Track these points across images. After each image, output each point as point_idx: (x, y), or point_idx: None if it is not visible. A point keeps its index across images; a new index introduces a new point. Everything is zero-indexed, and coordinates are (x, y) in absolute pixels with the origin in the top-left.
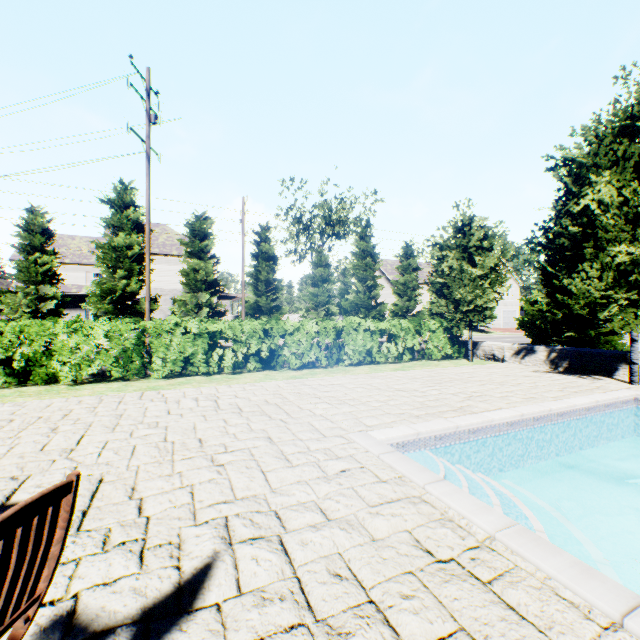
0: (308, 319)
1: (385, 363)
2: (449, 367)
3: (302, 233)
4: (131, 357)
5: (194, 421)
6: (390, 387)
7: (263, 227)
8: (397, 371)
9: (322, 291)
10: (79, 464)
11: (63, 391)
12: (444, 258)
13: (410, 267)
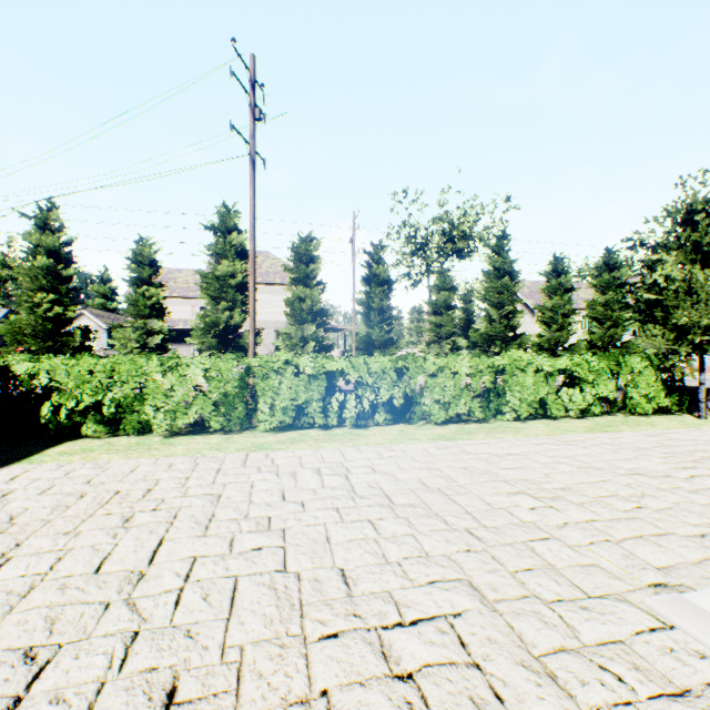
0: (429, 354)
1: (563, 417)
2: (678, 428)
3: (416, 253)
4: (233, 402)
5: (323, 521)
6: (613, 465)
7: (375, 246)
8: (595, 433)
9: (446, 320)
10: (141, 624)
11: (155, 446)
12: (655, 264)
13: (561, 287)
